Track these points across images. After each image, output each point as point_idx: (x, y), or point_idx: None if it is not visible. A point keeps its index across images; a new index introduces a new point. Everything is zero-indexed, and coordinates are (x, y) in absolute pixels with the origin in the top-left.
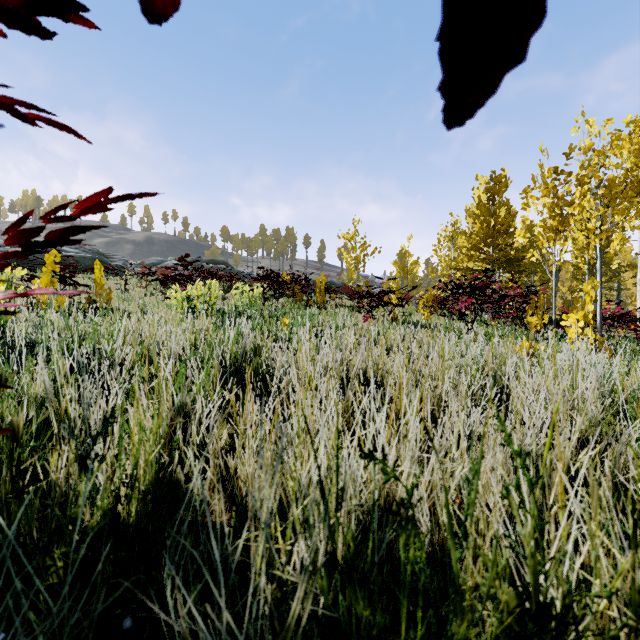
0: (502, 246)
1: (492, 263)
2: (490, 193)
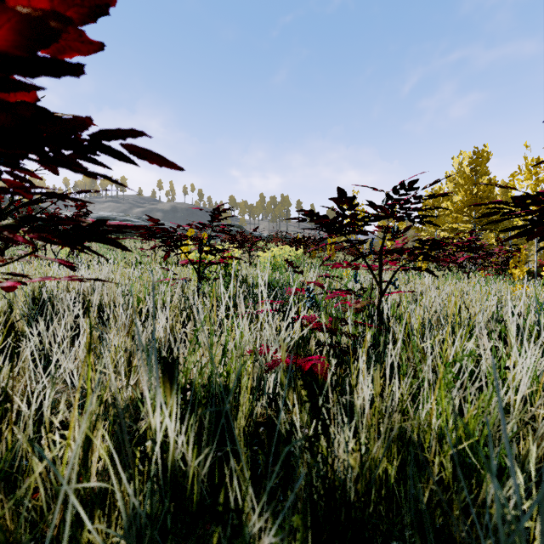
0: (484, 210)
1: (474, 224)
2: (473, 165)
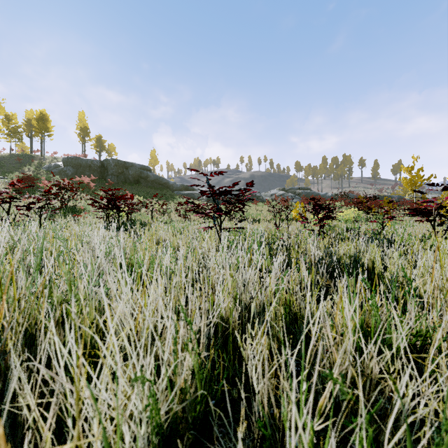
0: None
1: None
2: None
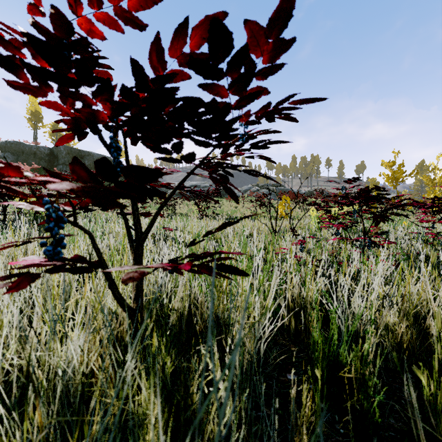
0: None
1: None
2: None
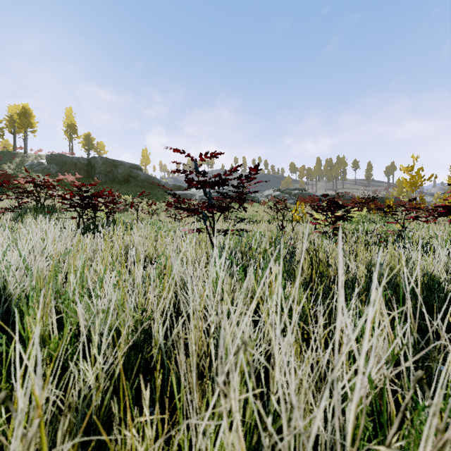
0: None
1: None
2: None
